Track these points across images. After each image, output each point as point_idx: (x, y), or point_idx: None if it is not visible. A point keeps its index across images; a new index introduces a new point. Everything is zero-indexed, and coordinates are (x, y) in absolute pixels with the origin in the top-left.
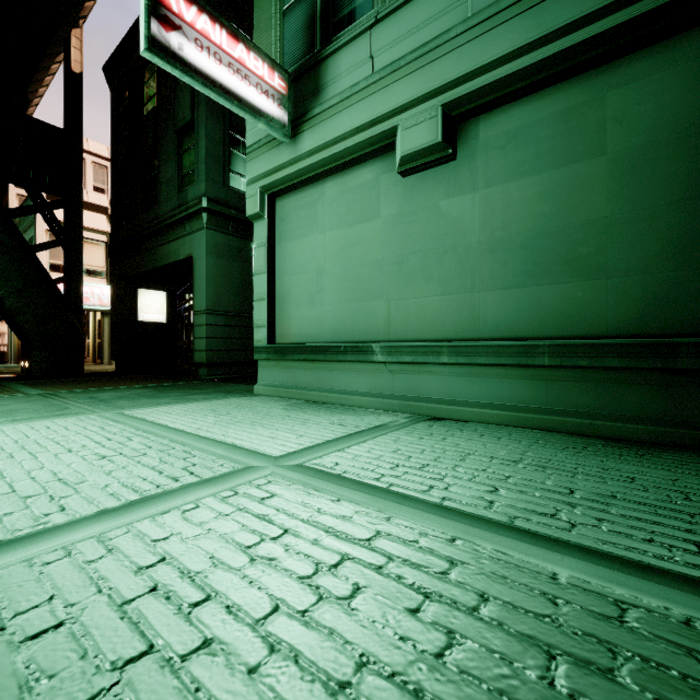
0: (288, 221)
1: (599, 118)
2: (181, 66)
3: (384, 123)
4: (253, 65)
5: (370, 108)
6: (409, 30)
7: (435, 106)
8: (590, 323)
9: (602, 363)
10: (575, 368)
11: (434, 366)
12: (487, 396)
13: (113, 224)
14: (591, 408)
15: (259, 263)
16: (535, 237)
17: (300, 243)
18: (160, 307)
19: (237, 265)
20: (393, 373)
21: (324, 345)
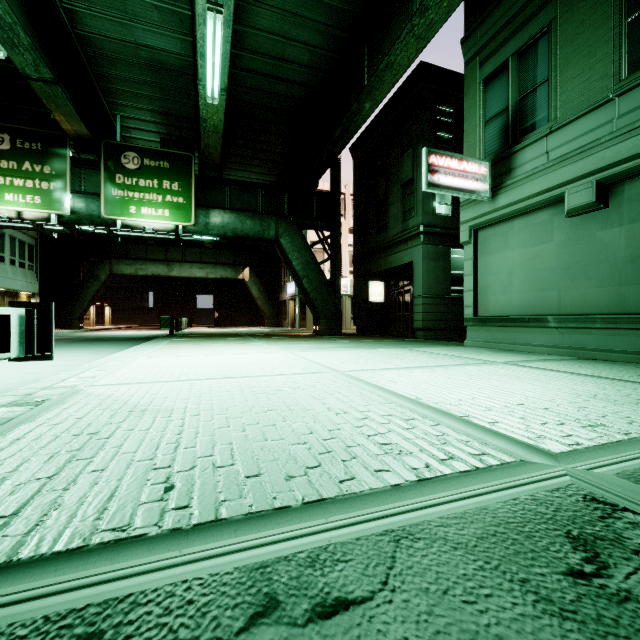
0: (487, 244)
1: None
2: (438, 188)
3: (555, 190)
4: (470, 168)
5: (545, 182)
6: (573, 137)
7: (591, 181)
8: None
9: None
10: None
11: (591, 330)
12: (628, 347)
13: (355, 243)
14: None
15: (468, 269)
16: None
17: (495, 257)
18: (380, 292)
19: (441, 264)
20: (562, 333)
21: (513, 317)
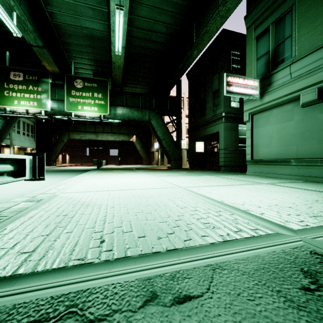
0: (258, 122)
1: None
2: (232, 94)
3: (295, 93)
4: (249, 83)
5: (290, 89)
6: (304, 65)
7: (314, 88)
8: None
9: None
10: None
11: (315, 166)
12: None
13: (188, 122)
14: None
15: (248, 135)
16: None
17: (262, 128)
18: (201, 147)
19: (233, 132)
20: (298, 168)
21: (272, 160)
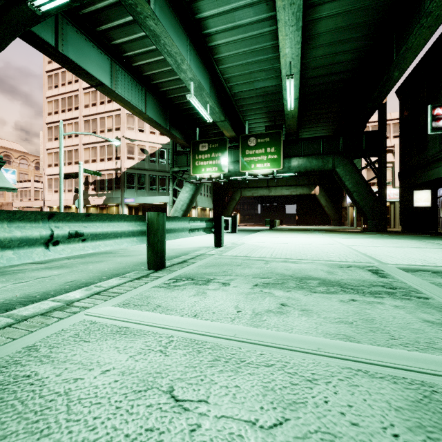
0: None
1: None
2: None
3: None
4: None
5: None
6: None
7: None
8: None
9: None
10: None
11: None
12: None
13: (400, 162)
14: None
15: None
16: None
17: None
18: (426, 199)
19: None
20: None
21: None
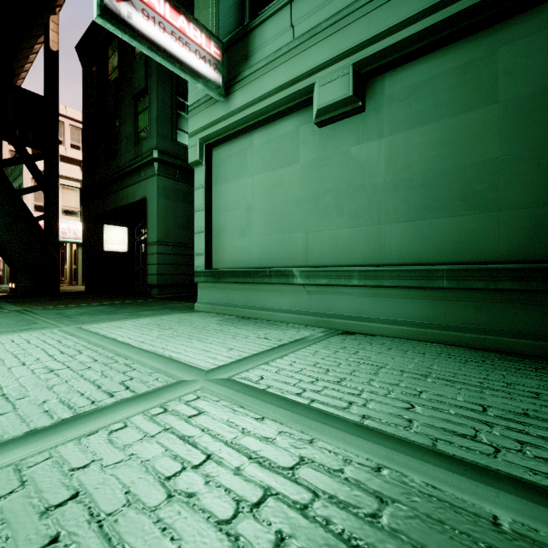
0: (222, 167)
1: (492, 71)
2: (129, 31)
3: (303, 81)
4: (192, 34)
5: (291, 69)
6: (324, 1)
7: (347, 65)
8: (483, 250)
9: (495, 286)
10: (471, 289)
11: (346, 288)
12: (392, 314)
13: (83, 173)
14: (485, 325)
15: (199, 201)
16: (434, 176)
17: (232, 185)
18: (121, 240)
19: (183, 205)
20: (310, 293)
21: (252, 269)
